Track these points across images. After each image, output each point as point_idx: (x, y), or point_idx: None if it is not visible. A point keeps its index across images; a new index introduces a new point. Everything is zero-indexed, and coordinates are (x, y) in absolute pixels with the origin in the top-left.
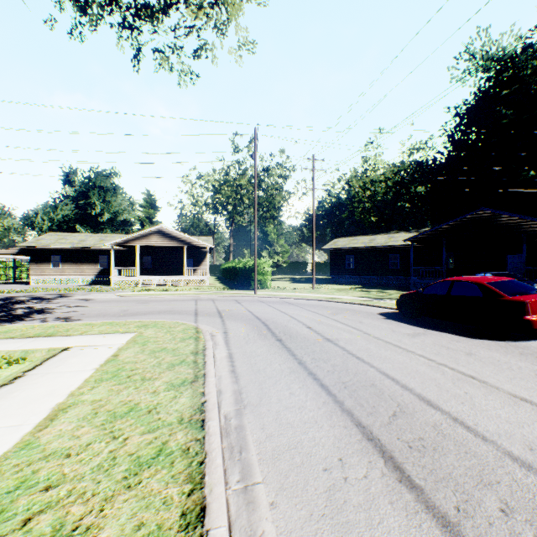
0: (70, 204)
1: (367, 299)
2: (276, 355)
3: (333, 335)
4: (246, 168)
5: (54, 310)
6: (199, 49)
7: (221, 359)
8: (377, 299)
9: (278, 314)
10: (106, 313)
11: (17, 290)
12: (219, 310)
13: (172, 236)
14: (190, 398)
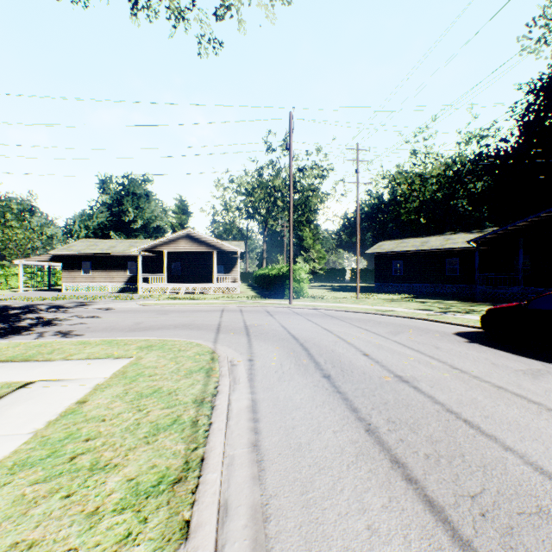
0: (105, 211)
1: (429, 313)
2: (325, 408)
3: (405, 369)
4: (280, 168)
5: (62, 322)
6: (222, 6)
7: (238, 414)
8: (442, 312)
9: (319, 331)
10: (115, 326)
11: (44, 298)
12: (246, 324)
13: (201, 240)
14: (155, 548)
